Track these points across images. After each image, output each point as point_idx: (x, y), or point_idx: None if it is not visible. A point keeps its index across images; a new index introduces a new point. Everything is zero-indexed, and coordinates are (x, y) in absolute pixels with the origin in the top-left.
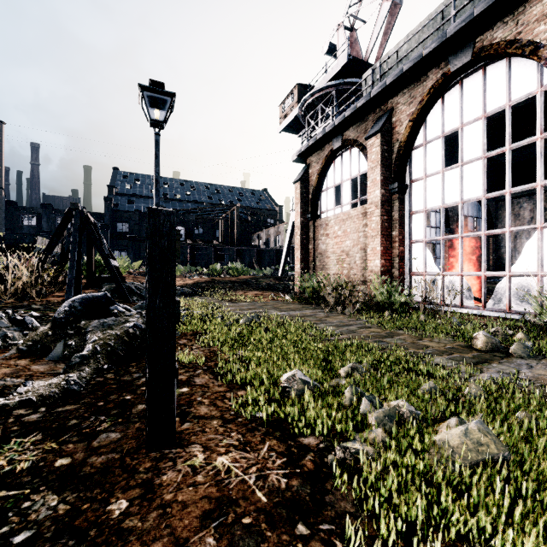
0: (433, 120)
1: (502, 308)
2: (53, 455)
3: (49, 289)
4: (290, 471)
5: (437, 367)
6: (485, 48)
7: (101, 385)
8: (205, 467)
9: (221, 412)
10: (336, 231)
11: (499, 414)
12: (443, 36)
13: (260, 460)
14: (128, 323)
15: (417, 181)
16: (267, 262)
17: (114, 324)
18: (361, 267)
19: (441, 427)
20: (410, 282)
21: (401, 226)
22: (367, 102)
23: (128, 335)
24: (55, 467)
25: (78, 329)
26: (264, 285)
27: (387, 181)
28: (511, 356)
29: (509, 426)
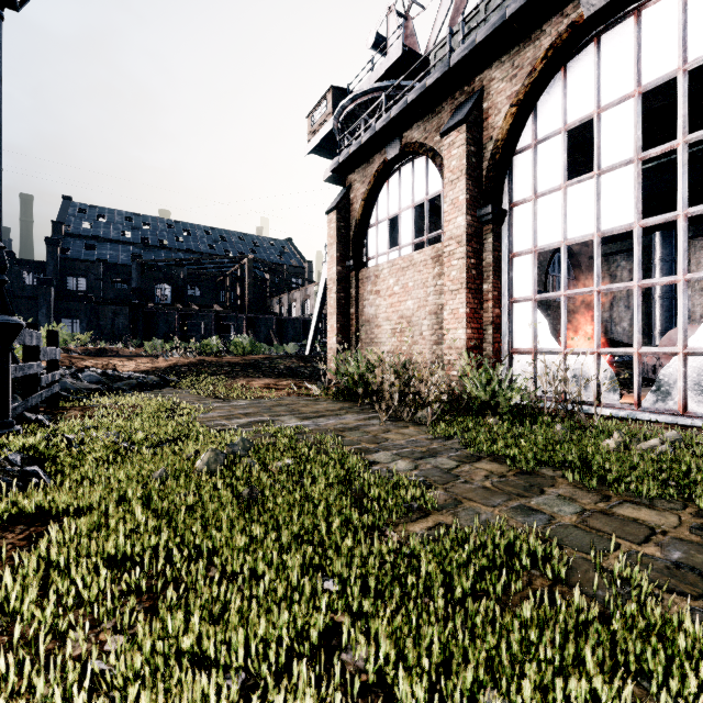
0: (549, 104)
1: (670, 409)
2: None
3: None
4: None
5: None
6: None
7: None
8: None
9: None
10: (391, 286)
11: None
12: None
13: None
14: None
15: (522, 204)
16: (290, 336)
17: None
18: (431, 340)
19: None
20: (510, 364)
21: (496, 276)
22: (443, 77)
23: None
24: None
25: None
26: (282, 368)
27: (475, 203)
28: None
29: None
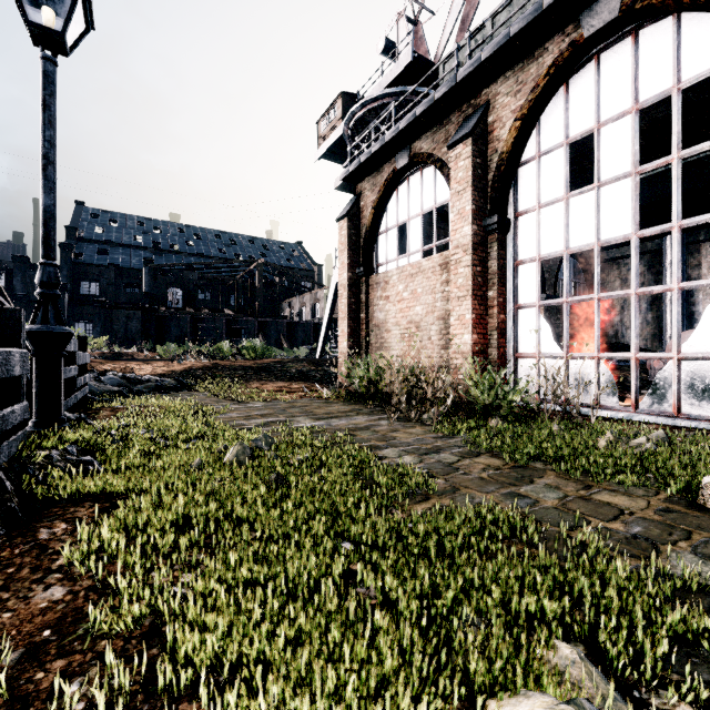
0: (552, 119)
1: (665, 411)
2: None
3: None
4: None
5: None
6: None
7: None
8: None
9: None
10: (400, 291)
11: None
12: None
13: None
14: None
15: (526, 214)
16: (301, 340)
17: None
18: (439, 345)
19: None
20: (515, 368)
21: (501, 283)
22: (450, 92)
23: None
24: None
25: None
26: (293, 372)
27: (481, 213)
28: None
29: None
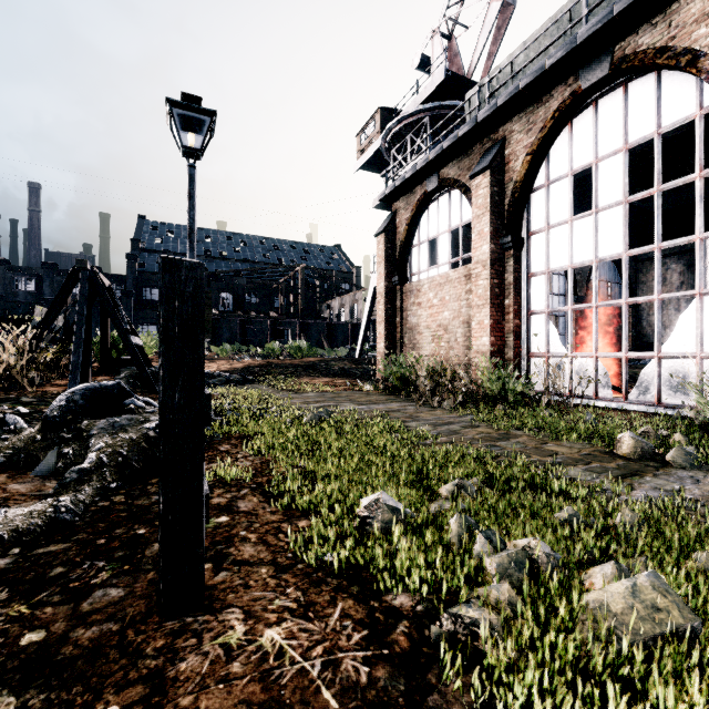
0: (559, 153)
1: (649, 401)
2: (20, 625)
3: (48, 375)
4: (373, 653)
5: (572, 484)
6: (627, 58)
7: (104, 513)
8: (245, 647)
9: (274, 554)
10: (431, 299)
11: (670, 556)
12: (572, 41)
13: (328, 634)
14: (149, 423)
15: (537, 233)
16: (340, 340)
17: (130, 424)
18: (464, 346)
19: (589, 576)
20: (528, 366)
21: (516, 293)
22: (471, 130)
23: (148, 440)
24: (19, 646)
25: (78, 432)
26: (336, 369)
27: (498, 233)
28: (669, 466)
29: (686, 572)
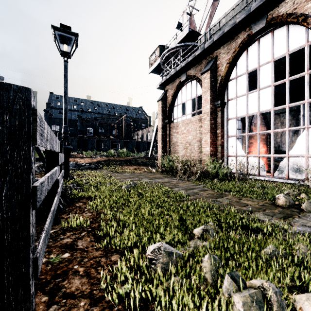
0: (241, 63)
1: (283, 177)
2: None
3: None
4: None
5: (262, 224)
6: (273, 18)
7: None
8: None
9: (92, 286)
10: (183, 130)
11: None
12: (248, 10)
13: None
14: None
15: (231, 100)
16: (142, 149)
17: None
18: (198, 151)
19: (298, 301)
20: (227, 161)
21: (222, 127)
22: (201, 52)
23: None
24: None
25: None
26: (140, 162)
27: (214, 100)
28: (304, 211)
29: None
